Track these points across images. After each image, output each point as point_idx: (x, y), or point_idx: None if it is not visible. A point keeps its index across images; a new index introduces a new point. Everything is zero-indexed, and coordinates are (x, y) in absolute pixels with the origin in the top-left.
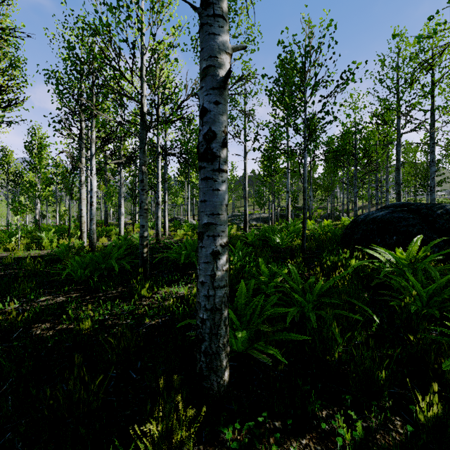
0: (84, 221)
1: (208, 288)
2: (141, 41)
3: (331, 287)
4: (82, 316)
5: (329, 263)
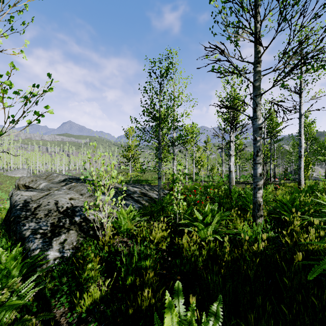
0: None
1: None
2: None
3: None
4: None
5: None
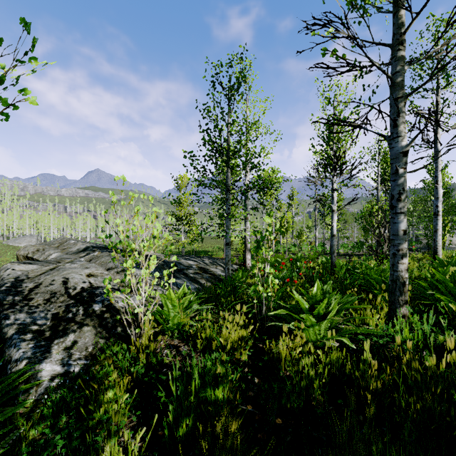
0: None
1: None
2: None
3: None
4: None
5: None
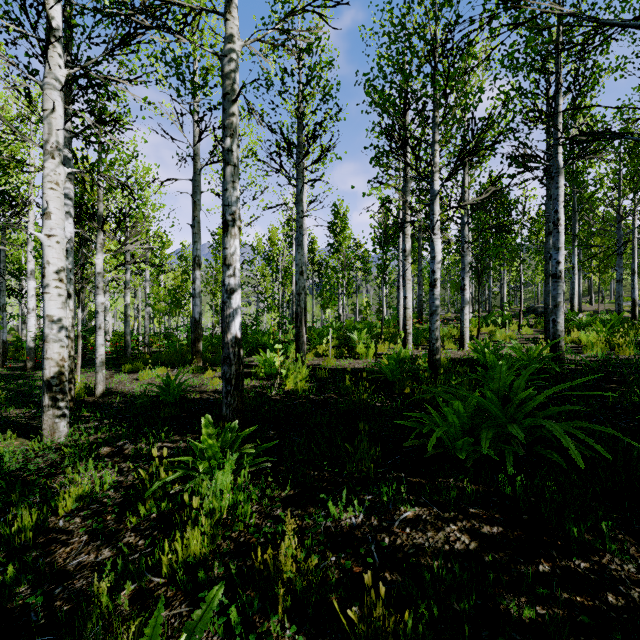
0: (408, 316)
1: None
2: None
3: None
4: None
5: None
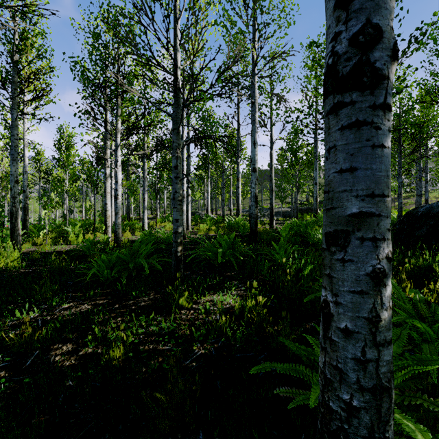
0: (108, 216)
1: (363, 345)
2: (175, 3)
3: (429, 303)
4: (111, 336)
5: (408, 267)
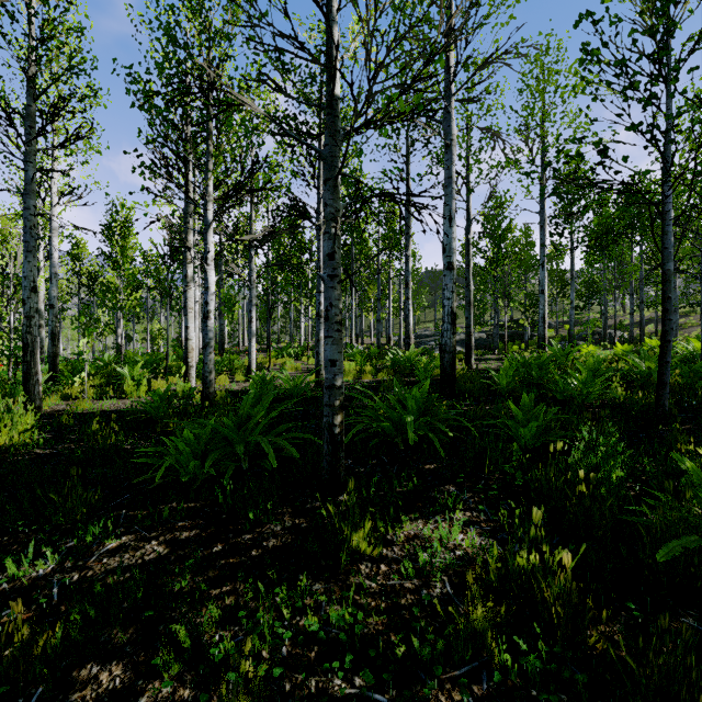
0: (191, 348)
1: None
2: None
3: None
4: (215, 651)
5: None
